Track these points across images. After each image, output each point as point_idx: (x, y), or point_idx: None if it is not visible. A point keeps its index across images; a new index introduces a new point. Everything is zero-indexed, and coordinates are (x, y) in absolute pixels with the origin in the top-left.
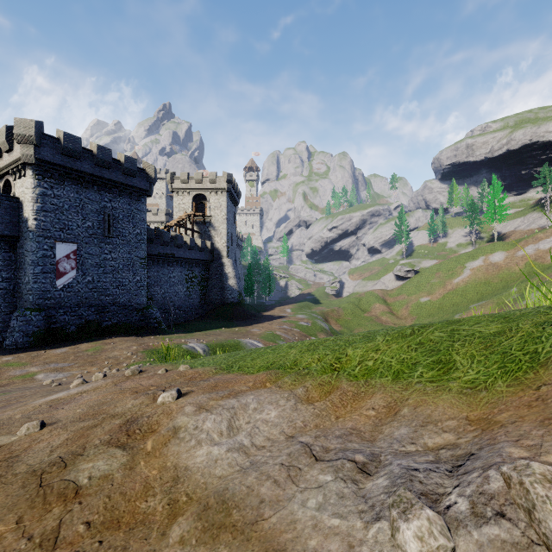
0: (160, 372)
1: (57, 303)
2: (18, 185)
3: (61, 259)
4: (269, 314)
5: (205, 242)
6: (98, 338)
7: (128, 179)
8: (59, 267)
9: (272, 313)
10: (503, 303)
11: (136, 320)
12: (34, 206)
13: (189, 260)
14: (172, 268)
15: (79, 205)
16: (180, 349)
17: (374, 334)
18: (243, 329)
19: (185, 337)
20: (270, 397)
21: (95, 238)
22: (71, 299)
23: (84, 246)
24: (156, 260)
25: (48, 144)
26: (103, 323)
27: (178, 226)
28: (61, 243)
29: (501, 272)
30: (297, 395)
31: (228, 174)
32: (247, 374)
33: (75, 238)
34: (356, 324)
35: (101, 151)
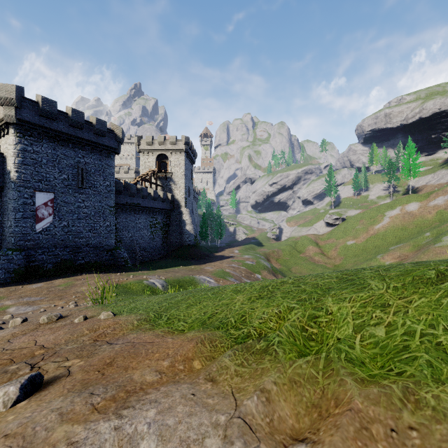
0: (77, 320)
1: (36, 244)
2: (3, 142)
3: (40, 206)
4: (220, 254)
5: (167, 194)
6: (71, 275)
7: (98, 139)
8: (37, 213)
9: (222, 254)
10: (418, 245)
11: (106, 259)
12: (16, 160)
13: (153, 208)
14: (139, 216)
15: (56, 160)
16: (141, 285)
17: (357, 275)
18: (198, 267)
19: (148, 274)
20: (187, 420)
21: (70, 189)
22: (48, 241)
23: (61, 195)
24: (124, 209)
25: (28, 106)
26: (77, 261)
27: (144, 180)
28: (40, 193)
29: (416, 219)
30: (247, 419)
31: (186, 137)
32: (173, 333)
33: (52, 188)
34: (293, 263)
35: (75, 113)
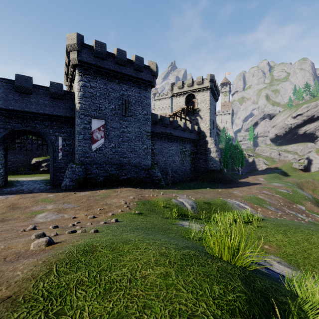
0: None
1: (92, 160)
2: (74, 84)
3: (95, 130)
4: (244, 181)
5: (194, 127)
6: (114, 187)
7: (137, 74)
8: (93, 136)
9: (246, 180)
10: None
11: (143, 177)
12: (79, 94)
13: (182, 138)
14: (171, 143)
15: (106, 93)
16: (169, 203)
17: None
18: (225, 190)
19: (177, 192)
20: None
21: (116, 116)
22: (101, 159)
23: (109, 122)
24: (160, 137)
25: (86, 50)
26: (121, 176)
27: (175, 115)
28: (95, 119)
29: None
30: None
31: (211, 75)
32: None
33: (103, 116)
34: None
35: (119, 52)
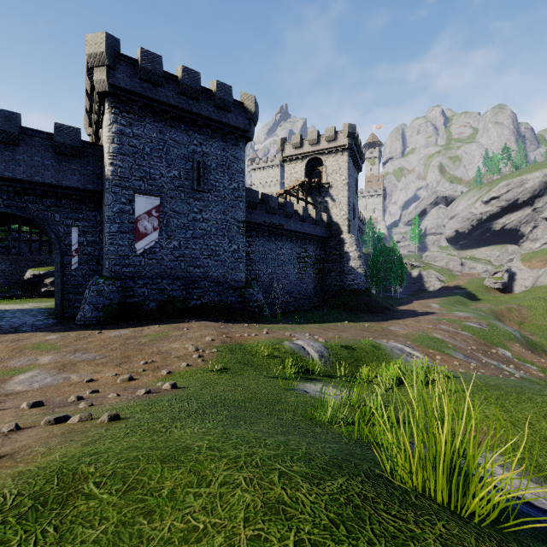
0: None
1: (136, 271)
2: (103, 131)
3: (141, 216)
4: (407, 308)
5: (321, 215)
6: (177, 320)
7: (221, 115)
8: (138, 226)
9: (410, 307)
10: None
11: (232, 301)
12: (110, 148)
13: (301, 234)
14: (281, 243)
15: (163, 149)
16: (280, 349)
17: None
18: (376, 325)
19: (293, 329)
20: None
21: (182, 192)
22: (153, 268)
23: (169, 201)
24: (261, 232)
25: (124, 67)
26: (191, 301)
27: (289, 194)
28: (141, 196)
29: None
30: None
31: (350, 125)
32: None
33: (158, 190)
34: None
35: (186, 74)
